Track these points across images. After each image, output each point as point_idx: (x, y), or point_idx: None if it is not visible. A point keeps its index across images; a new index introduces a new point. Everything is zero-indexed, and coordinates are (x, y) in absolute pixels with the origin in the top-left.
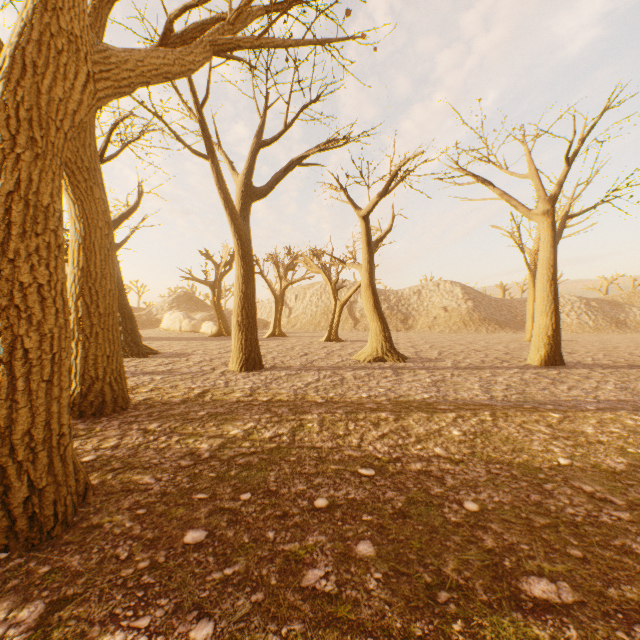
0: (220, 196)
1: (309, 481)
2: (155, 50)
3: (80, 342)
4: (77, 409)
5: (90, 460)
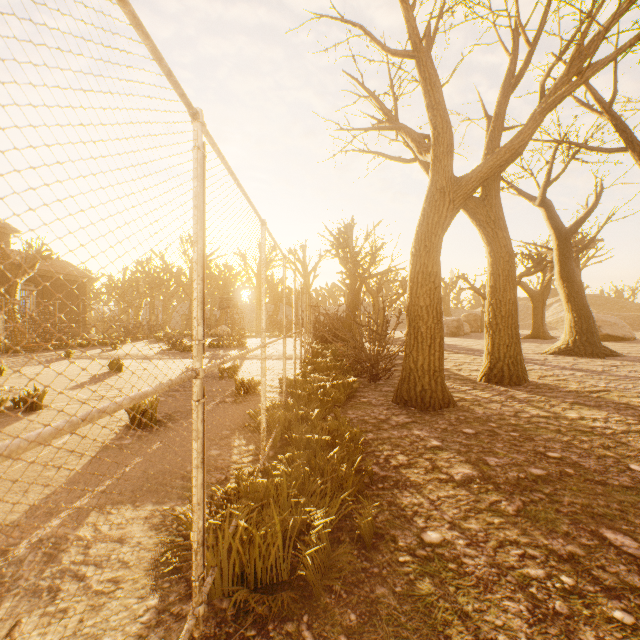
0: None
1: (567, 448)
2: (491, 156)
3: (489, 335)
4: (486, 377)
5: (467, 398)
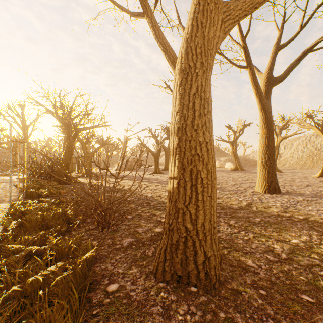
0: (253, 88)
1: None
2: None
3: None
4: None
5: None
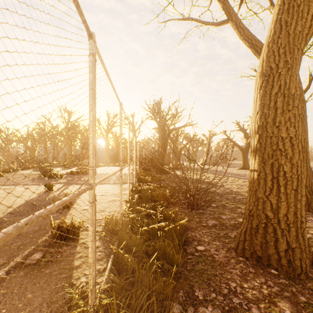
0: None
1: None
2: None
3: None
4: None
5: None
